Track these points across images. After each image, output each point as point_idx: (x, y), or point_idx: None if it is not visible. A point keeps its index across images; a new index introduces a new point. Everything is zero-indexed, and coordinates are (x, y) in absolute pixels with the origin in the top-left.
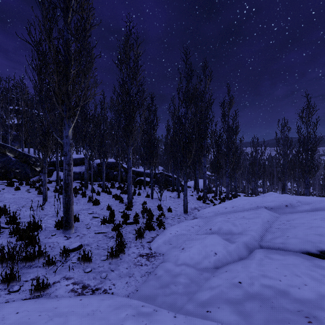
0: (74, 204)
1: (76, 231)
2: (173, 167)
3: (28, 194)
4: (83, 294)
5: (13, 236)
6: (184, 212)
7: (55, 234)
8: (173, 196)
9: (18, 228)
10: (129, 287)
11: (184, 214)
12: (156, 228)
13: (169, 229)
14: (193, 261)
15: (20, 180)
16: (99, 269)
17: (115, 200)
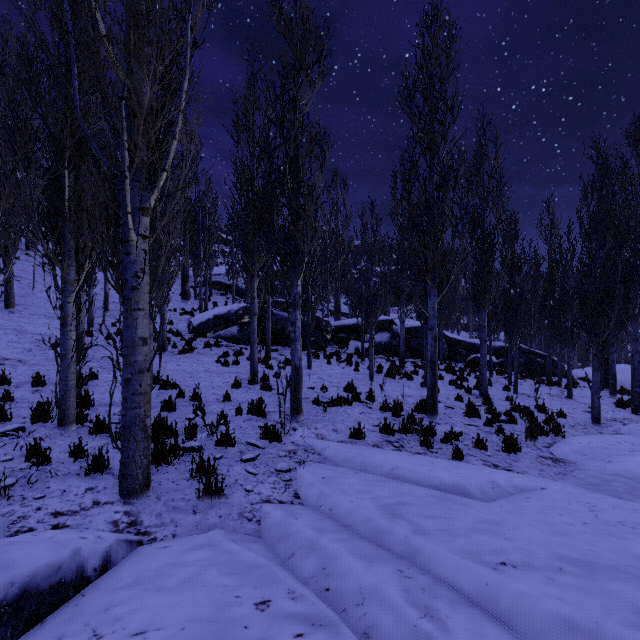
0: (407, 388)
1: (439, 418)
2: (548, 338)
3: (344, 370)
4: (498, 469)
5: (383, 412)
6: (592, 421)
7: (421, 417)
8: (556, 394)
9: (386, 405)
10: (545, 477)
11: (593, 424)
12: (549, 433)
13: (574, 439)
14: (632, 474)
15: (315, 350)
16: (499, 457)
17: (456, 389)
